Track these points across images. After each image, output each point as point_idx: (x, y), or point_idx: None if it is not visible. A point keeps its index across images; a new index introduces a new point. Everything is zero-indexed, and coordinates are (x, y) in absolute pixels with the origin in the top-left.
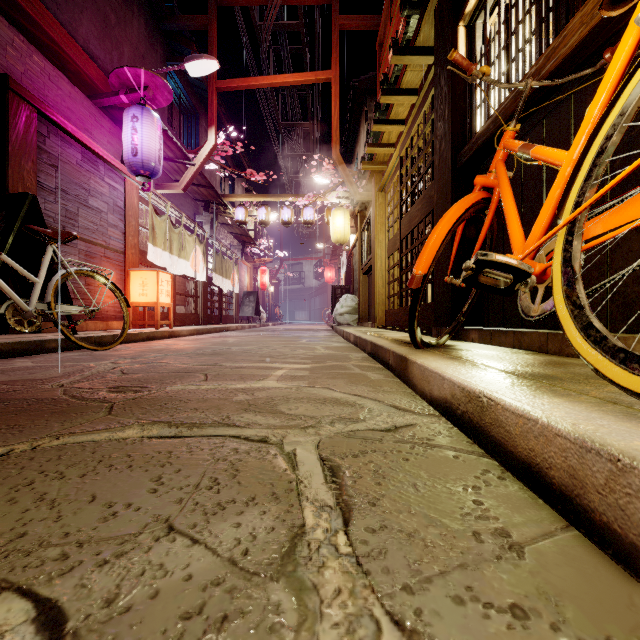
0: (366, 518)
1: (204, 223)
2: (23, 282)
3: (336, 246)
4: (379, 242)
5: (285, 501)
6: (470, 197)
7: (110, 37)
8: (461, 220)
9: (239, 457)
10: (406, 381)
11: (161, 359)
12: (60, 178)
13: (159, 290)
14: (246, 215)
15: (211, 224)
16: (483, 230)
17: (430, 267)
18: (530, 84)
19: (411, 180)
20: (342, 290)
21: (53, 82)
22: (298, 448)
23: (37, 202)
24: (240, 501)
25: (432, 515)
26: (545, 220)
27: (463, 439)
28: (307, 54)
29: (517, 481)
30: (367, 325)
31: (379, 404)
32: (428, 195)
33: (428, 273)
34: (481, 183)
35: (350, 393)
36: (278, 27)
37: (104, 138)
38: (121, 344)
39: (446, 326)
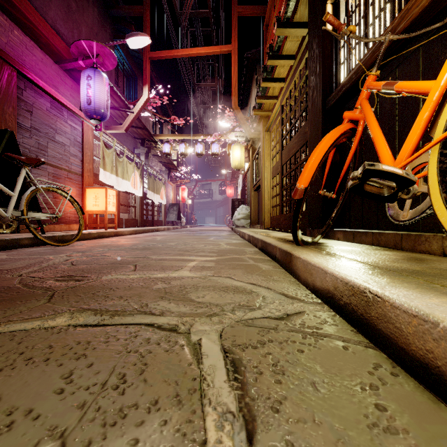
0: (270, 431)
1: (141, 154)
2: (5, 196)
3: (235, 171)
4: (266, 167)
5: (187, 405)
6: (341, 127)
7: (72, 19)
8: (334, 145)
9: (149, 348)
10: (290, 271)
11: (104, 253)
12: (34, 120)
13: (107, 202)
14: (171, 149)
15: (146, 155)
16: (350, 154)
17: (310, 182)
18: (389, 38)
19: (290, 121)
20: (239, 202)
21: (29, 50)
22: (203, 338)
23: (14, 136)
24: (142, 405)
25: (338, 426)
26: (414, 139)
27: (347, 328)
28: (214, 34)
29: (411, 378)
30: (257, 227)
31: (271, 292)
32: (303, 131)
33: (308, 187)
34: (349, 117)
35: (247, 282)
36: (193, 14)
37: (67, 92)
38: (78, 241)
39: (317, 228)
